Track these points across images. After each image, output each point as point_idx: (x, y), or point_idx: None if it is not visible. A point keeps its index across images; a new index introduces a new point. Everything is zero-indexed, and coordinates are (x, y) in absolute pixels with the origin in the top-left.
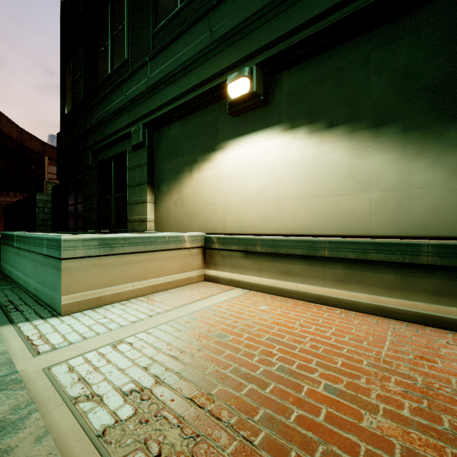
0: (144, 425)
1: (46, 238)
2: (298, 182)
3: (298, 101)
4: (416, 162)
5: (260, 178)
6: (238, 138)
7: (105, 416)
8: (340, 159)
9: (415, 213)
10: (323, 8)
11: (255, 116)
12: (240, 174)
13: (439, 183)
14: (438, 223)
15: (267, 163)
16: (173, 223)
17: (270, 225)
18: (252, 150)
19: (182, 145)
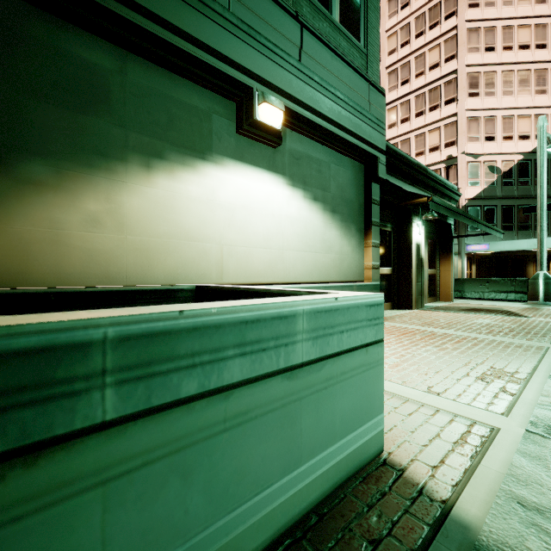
0: (501, 376)
1: (312, 310)
2: (297, 236)
3: (297, 165)
4: (344, 240)
5: (267, 222)
6: (243, 164)
7: (510, 385)
8: (319, 227)
9: (344, 268)
10: (327, 114)
11: (262, 152)
12: (244, 210)
13: (350, 253)
14: (350, 274)
15: (274, 209)
16: (85, 266)
17: (277, 273)
18: (259, 187)
19: (120, 102)
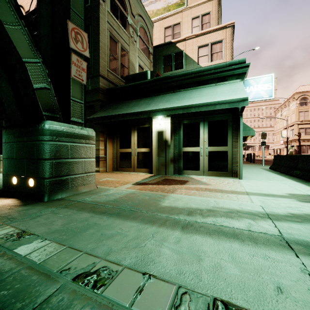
0: None
1: None
2: None
3: None
4: None
5: None
6: None
7: None
8: None
9: None
10: None
11: None
12: None
13: None
14: None
15: None
16: None
17: None
18: None
19: None
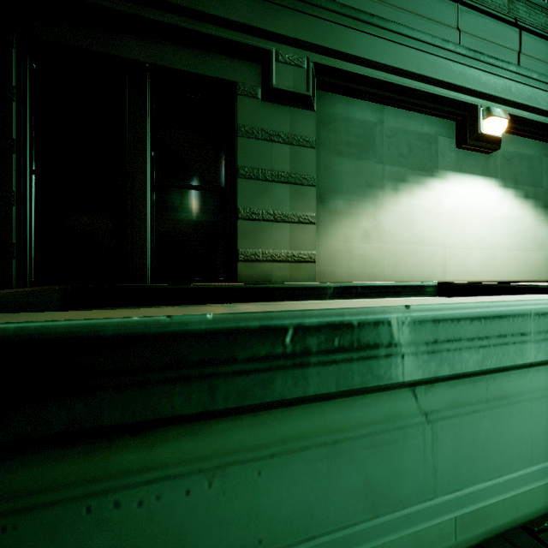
0: None
1: None
2: (508, 235)
3: (508, 165)
4: None
5: (481, 224)
6: (461, 175)
7: None
8: (531, 224)
9: None
10: (545, 108)
11: (477, 160)
12: (462, 215)
13: None
14: None
15: (487, 211)
16: (362, 268)
17: (489, 272)
18: (474, 193)
19: (380, 145)
